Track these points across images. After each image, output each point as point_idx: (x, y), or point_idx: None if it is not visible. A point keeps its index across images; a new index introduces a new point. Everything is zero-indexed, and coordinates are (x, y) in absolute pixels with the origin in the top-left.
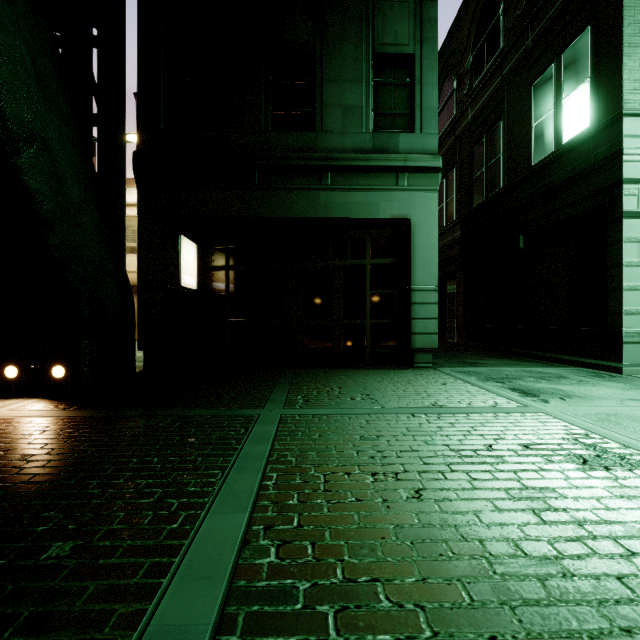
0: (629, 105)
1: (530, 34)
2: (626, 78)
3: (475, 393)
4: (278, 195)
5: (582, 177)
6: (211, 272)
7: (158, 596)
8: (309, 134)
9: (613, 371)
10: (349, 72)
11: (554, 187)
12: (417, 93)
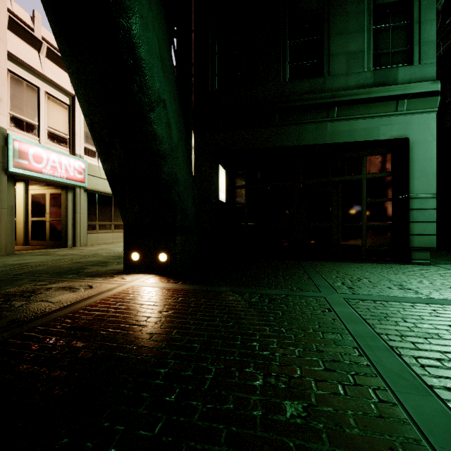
0: None
1: None
2: None
3: None
4: (293, 129)
5: None
6: (234, 190)
7: None
8: (318, 79)
9: None
10: (352, 25)
11: None
12: (415, 31)
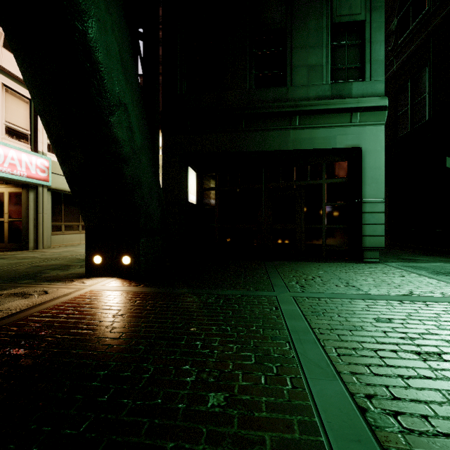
0: None
1: None
2: None
3: (438, 285)
4: (259, 135)
5: None
6: (205, 192)
7: None
8: (282, 89)
9: None
10: (312, 40)
11: None
12: (367, 50)
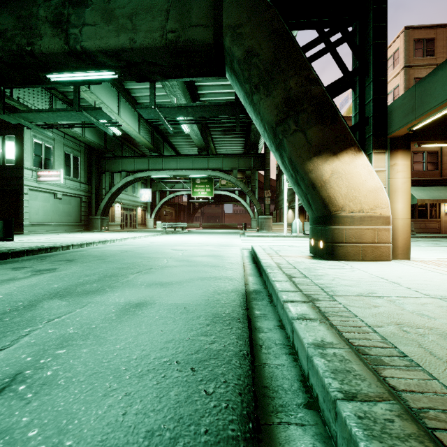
0: (26, 165)
1: None
2: (25, 158)
3: None
4: None
5: (13, 179)
6: None
7: None
8: None
9: (22, 234)
10: None
11: (3, 177)
12: None
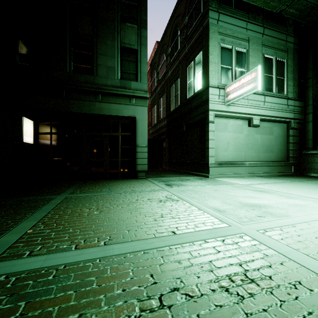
0: (211, 83)
1: (187, 47)
2: (210, 73)
3: (151, 186)
4: (75, 102)
5: (199, 106)
6: (42, 135)
7: (0, 237)
8: (91, 76)
9: (207, 177)
10: (109, 52)
11: (193, 108)
12: (139, 65)
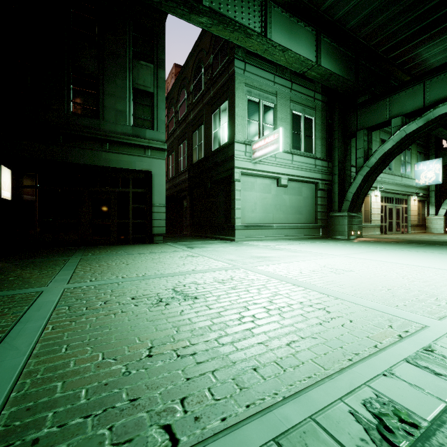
0: (237, 138)
1: (212, 91)
2: (236, 127)
3: (171, 248)
4: (76, 151)
5: (225, 162)
6: (22, 189)
7: (53, 277)
8: (96, 120)
9: (233, 241)
10: (119, 93)
11: (218, 163)
12: (155, 111)
